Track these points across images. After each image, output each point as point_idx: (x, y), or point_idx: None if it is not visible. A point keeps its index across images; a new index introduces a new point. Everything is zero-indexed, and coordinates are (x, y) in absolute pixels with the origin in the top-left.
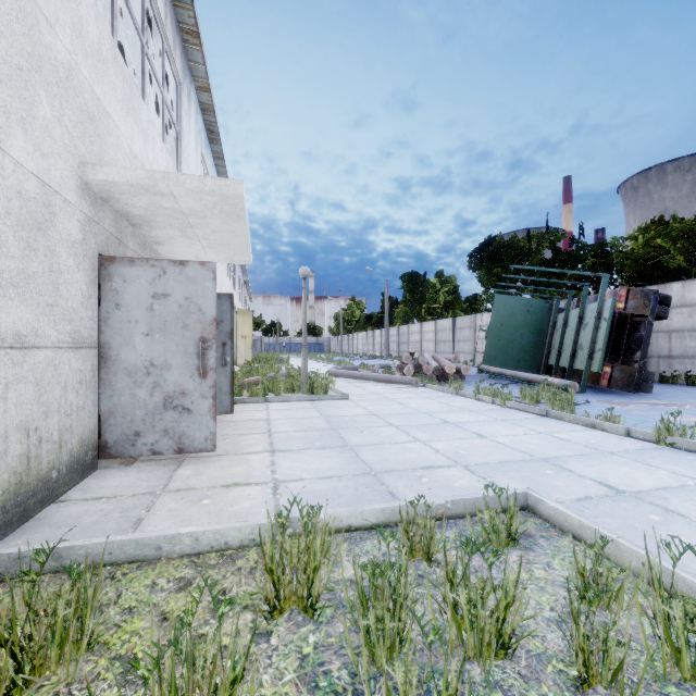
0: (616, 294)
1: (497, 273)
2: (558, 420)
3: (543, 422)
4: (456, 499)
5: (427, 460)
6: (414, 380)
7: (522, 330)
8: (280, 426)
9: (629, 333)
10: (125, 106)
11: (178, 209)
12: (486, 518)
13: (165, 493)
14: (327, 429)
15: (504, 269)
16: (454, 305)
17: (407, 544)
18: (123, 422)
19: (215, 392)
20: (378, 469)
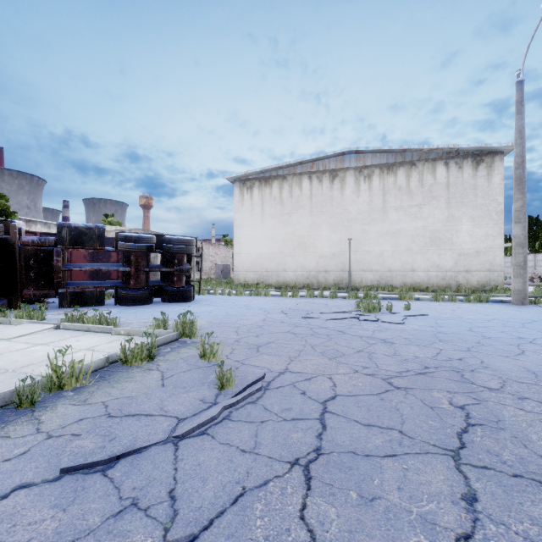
0: None
1: None
2: None
3: None
4: None
5: None
6: (540, 284)
7: None
8: None
9: None
10: None
11: None
12: None
13: None
14: None
15: None
16: None
17: None
18: None
19: None
20: None
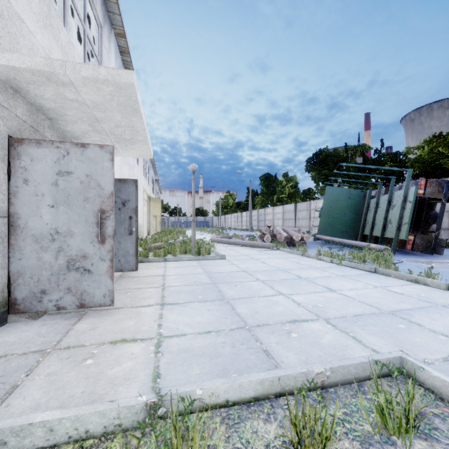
0: (416, 183)
1: (325, 173)
2: (385, 276)
3: (374, 277)
4: (334, 366)
5: (292, 313)
6: (272, 245)
7: (345, 210)
8: (172, 281)
9: (426, 211)
10: (42, 20)
11: (82, 101)
12: (381, 401)
13: (55, 351)
14: (209, 283)
15: (329, 170)
16: (295, 195)
17: (295, 439)
18: (31, 282)
19: (112, 255)
20: (252, 323)
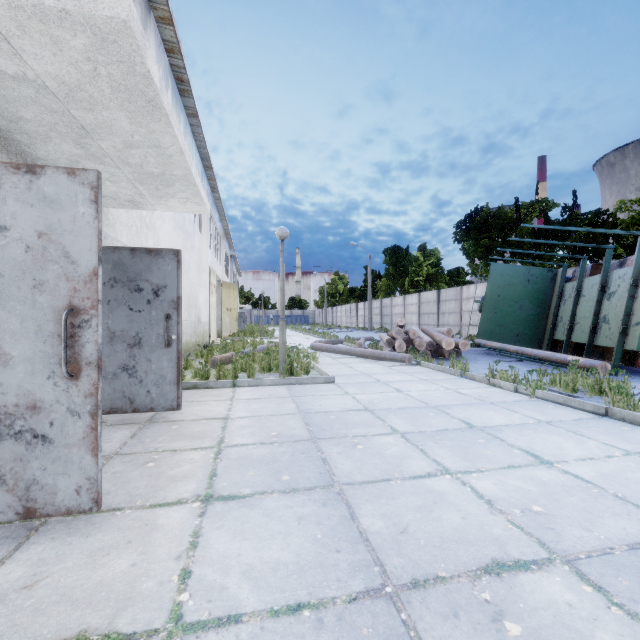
0: None
1: (484, 244)
2: (629, 423)
3: (611, 428)
4: None
5: (485, 536)
6: (408, 357)
7: (522, 301)
8: (237, 433)
9: None
10: None
11: (37, 81)
12: None
13: None
14: (304, 439)
15: (491, 240)
16: (437, 277)
17: None
18: None
19: (96, 403)
20: (398, 570)
